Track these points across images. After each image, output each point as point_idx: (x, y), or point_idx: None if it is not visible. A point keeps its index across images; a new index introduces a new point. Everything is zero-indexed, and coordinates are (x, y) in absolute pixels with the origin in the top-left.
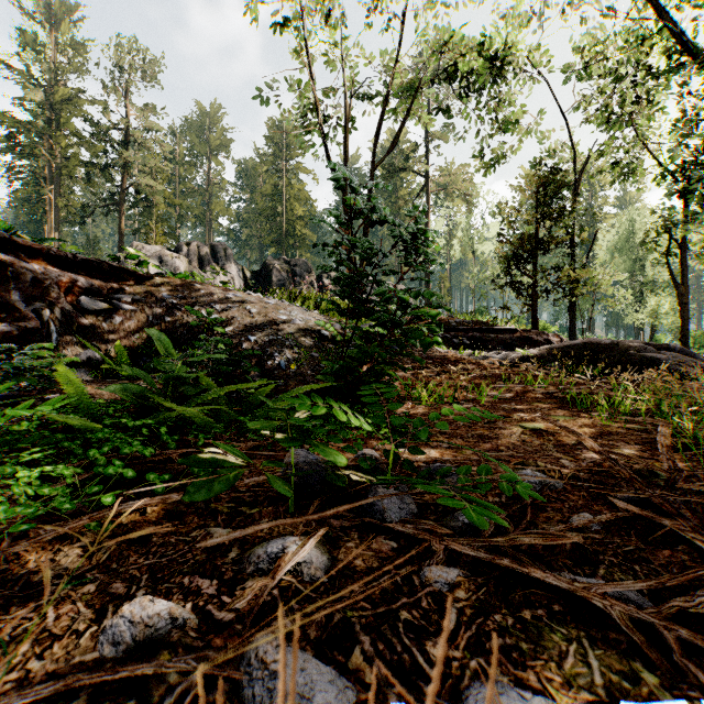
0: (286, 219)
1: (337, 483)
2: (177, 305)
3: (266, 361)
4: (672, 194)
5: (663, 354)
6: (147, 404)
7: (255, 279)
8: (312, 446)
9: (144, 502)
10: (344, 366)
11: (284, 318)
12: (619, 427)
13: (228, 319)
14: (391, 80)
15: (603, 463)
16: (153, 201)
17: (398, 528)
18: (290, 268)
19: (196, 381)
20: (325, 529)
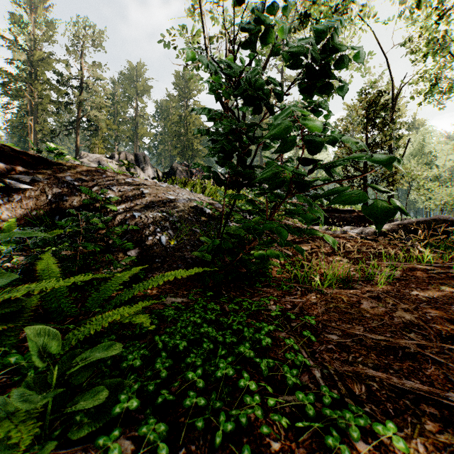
0: (187, 138)
1: None
2: (78, 186)
3: (147, 236)
4: None
5: None
6: None
7: (165, 178)
8: None
9: None
10: (221, 246)
11: (172, 198)
12: None
13: (122, 198)
14: None
15: None
16: (98, 127)
17: None
18: (189, 170)
19: (73, 257)
20: None
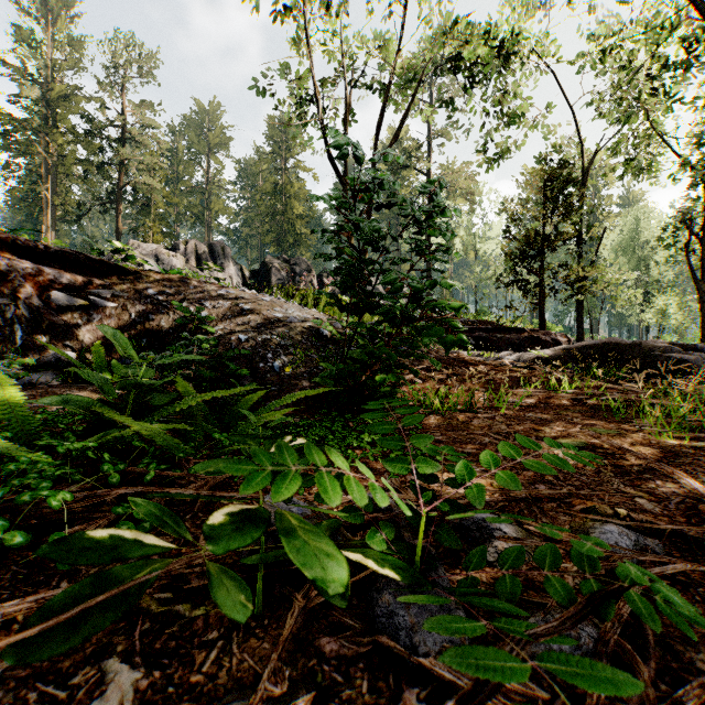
0: (286, 218)
1: (330, 597)
2: (163, 301)
3: (258, 363)
4: (697, 183)
5: (691, 355)
6: (104, 416)
7: (254, 279)
8: (283, 536)
9: (5, 608)
10: (345, 370)
11: (279, 316)
12: (679, 444)
13: (218, 317)
14: (393, 70)
15: (696, 505)
16: (151, 200)
17: (441, 671)
18: (290, 267)
19: None
20: (306, 699)
